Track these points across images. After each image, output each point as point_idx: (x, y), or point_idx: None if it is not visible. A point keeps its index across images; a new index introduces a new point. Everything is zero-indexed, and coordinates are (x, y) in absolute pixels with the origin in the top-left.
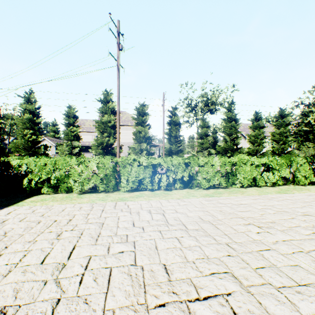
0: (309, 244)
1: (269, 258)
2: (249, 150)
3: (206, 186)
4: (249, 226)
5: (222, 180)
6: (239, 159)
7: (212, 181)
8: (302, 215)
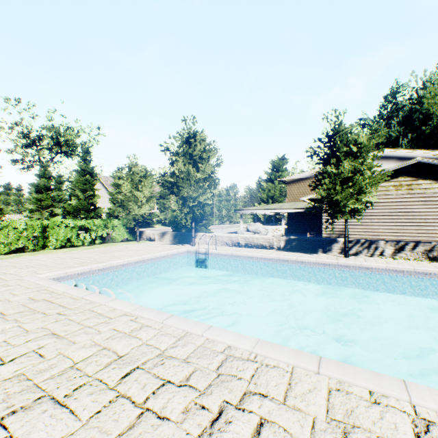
0: (45, 269)
1: (5, 277)
2: (111, 211)
3: (5, 251)
4: (14, 269)
5: (32, 243)
6: (53, 221)
7: (16, 245)
8: (72, 259)
